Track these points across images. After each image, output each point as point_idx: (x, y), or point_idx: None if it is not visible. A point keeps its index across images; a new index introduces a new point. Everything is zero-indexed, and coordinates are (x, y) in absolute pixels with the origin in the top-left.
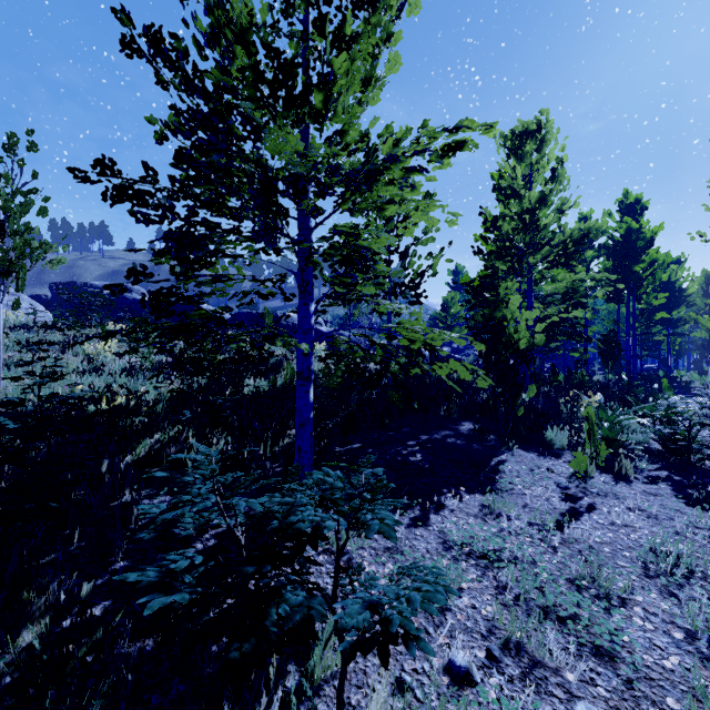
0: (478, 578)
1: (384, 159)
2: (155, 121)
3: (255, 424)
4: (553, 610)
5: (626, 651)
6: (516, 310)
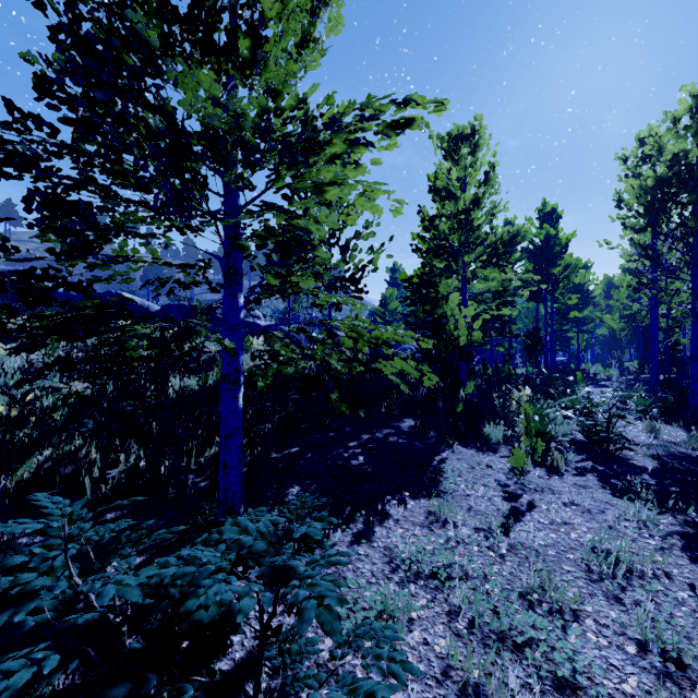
0: (429, 605)
1: (324, 125)
2: (34, 58)
3: (178, 431)
4: (508, 635)
5: (586, 678)
6: (455, 306)
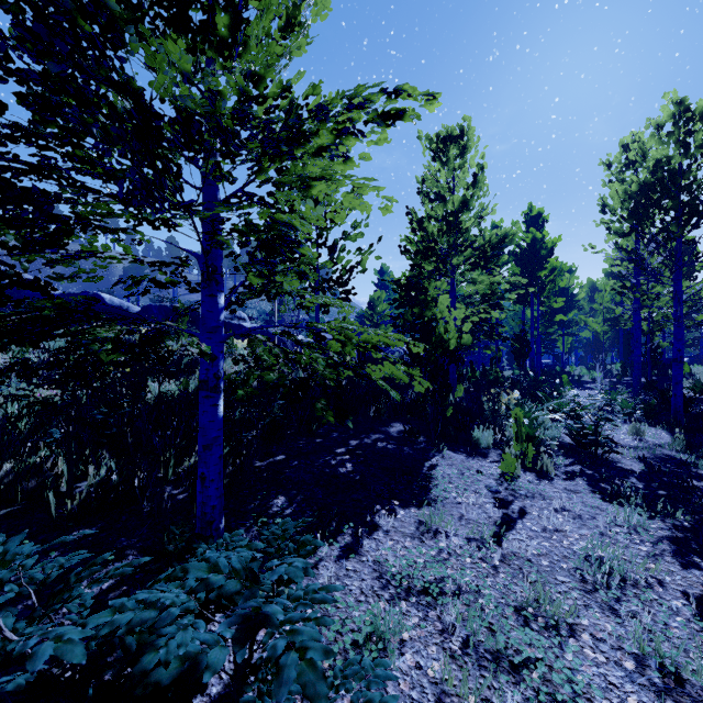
0: (422, 625)
1: (309, 112)
2: None
3: (155, 439)
4: (504, 655)
5: (585, 699)
6: (445, 309)
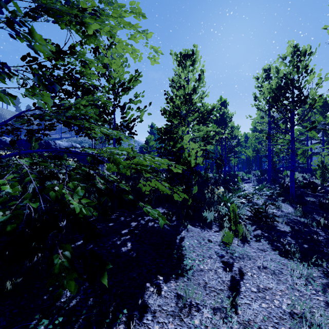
0: None
1: None
2: None
3: None
4: None
5: None
6: (187, 143)
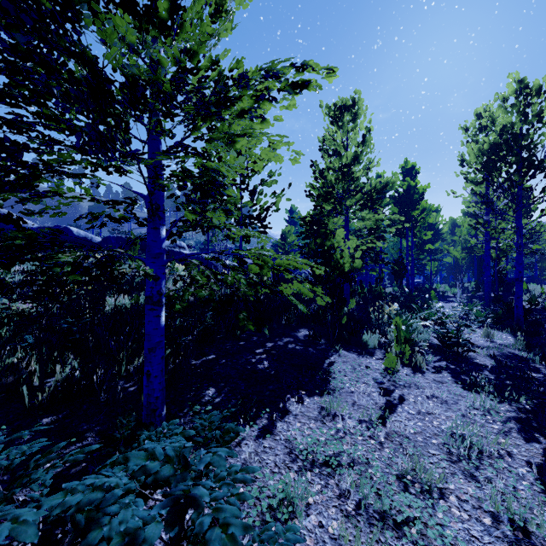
0: (323, 491)
1: (233, 80)
2: None
3: (111, 343)
4: (389, 514)
5: None
6: (341, 240)
